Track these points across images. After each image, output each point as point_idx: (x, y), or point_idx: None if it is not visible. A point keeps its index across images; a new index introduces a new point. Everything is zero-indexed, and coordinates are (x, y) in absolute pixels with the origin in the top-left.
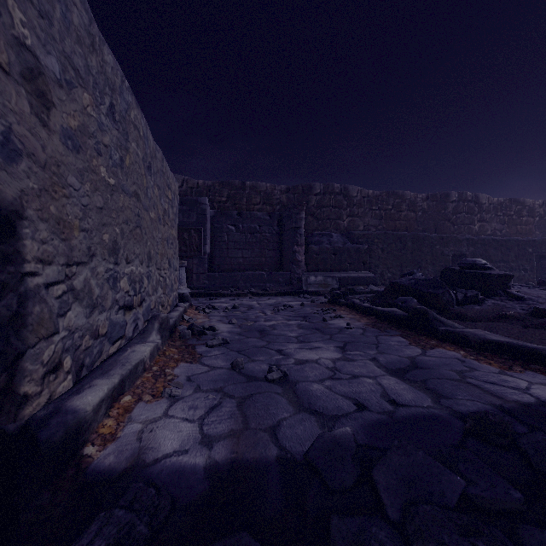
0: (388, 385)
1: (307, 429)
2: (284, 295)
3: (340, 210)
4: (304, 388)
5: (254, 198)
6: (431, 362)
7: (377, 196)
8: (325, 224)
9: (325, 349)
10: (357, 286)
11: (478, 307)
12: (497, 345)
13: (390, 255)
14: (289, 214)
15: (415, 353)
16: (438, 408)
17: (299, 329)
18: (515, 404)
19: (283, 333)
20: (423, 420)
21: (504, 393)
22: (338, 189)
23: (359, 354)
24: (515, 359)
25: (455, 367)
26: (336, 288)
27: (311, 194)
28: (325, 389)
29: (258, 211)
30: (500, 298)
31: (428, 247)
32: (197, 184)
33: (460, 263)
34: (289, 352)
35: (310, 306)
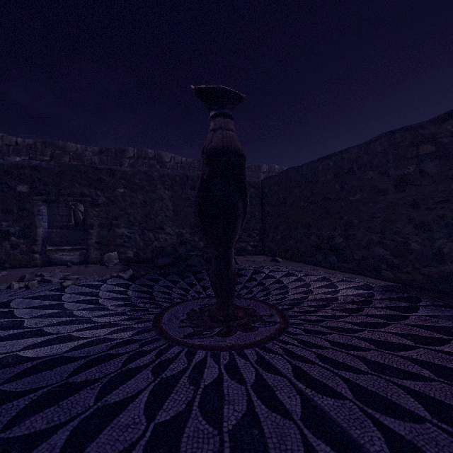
0: None
1: None
2: None
3: None
4: None
5: None
6: None
7: None
8: None
9: None
10: None
11: None
12: None
13: None
14: None
15: None
16: None
17: None
18: None
19: None
20: None
21: None
22: (277, 169)
23: None
24: None
25: None
26: None
27: (260, 172)
28: None
29: None
30: None
31: None
32: (181, 161)
33: None
34: None
35: None
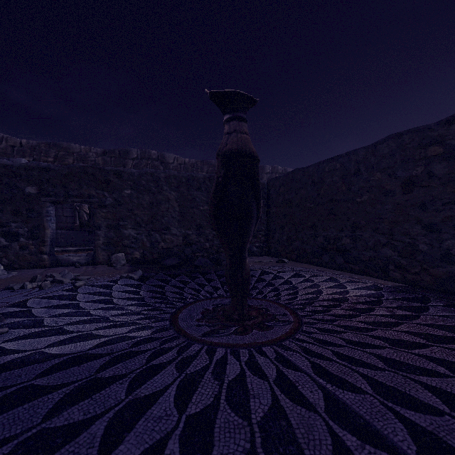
0: None
1: None
2: None
3: None
4: None
5: None
6: None
7: None
8: None
9: None
10: None
11: None
12: None
13: None
14: None
15: None
16: None
17: None
18: None
19: None
20: None
21: None
22: (280, 170)
23: None
24: None
25: None
26: None
27: (264, 173)
28: None
29: None
30: None
31: None
32: (184, 161)
33: None
34: None
35: None
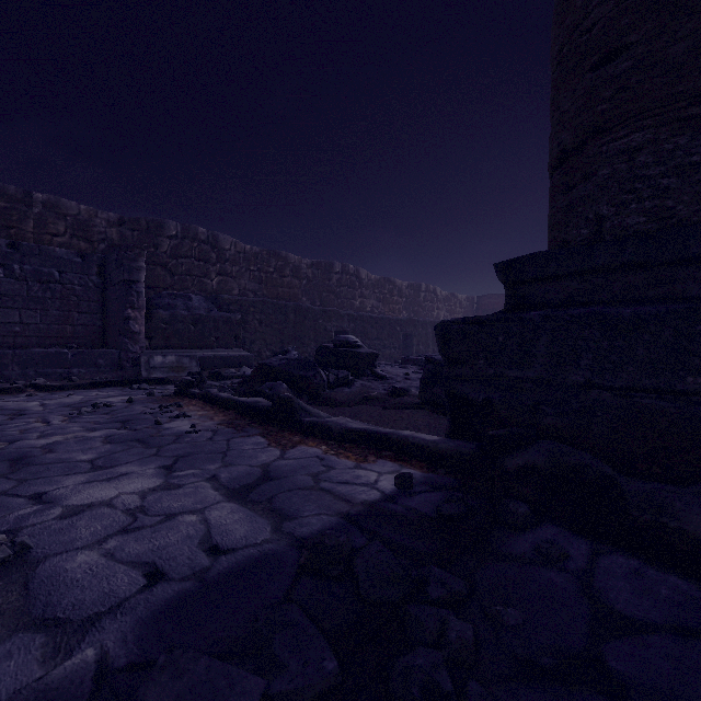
0: (218, 519)
1: (6, 679)
2: (105, 387)
3: (207, 264)
4: (53, 570)
5: (53, 223)
6: (287, 467)
7: (256, 254)
8: (184, 282)
9: (137, 475)
10: (227, 368)
11: (348, 390)
12: (357, 434)
13: (269, 329)
14: (119, 259)
15: (271, 458)
16: (277, 539)
17: (105, 445)
18: (362, 507)
19: (66, 458)
20: (249, 569)
21: (354, 494)
22: (204, 236)
23: (193, 474)
24: (371, 447)
25: (313, 468)
26: (195, 373)
27: (163, 236)
28: (100, 558)
29: (62, 246)
30: (368, 378)
31: (311, 321)
32: None
33: (334, 340)
34: (59, 495)
35: (145, 402)
